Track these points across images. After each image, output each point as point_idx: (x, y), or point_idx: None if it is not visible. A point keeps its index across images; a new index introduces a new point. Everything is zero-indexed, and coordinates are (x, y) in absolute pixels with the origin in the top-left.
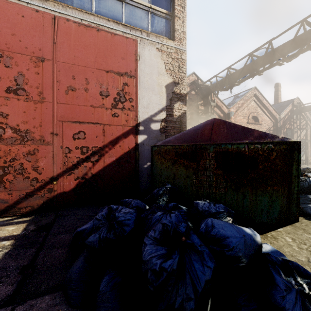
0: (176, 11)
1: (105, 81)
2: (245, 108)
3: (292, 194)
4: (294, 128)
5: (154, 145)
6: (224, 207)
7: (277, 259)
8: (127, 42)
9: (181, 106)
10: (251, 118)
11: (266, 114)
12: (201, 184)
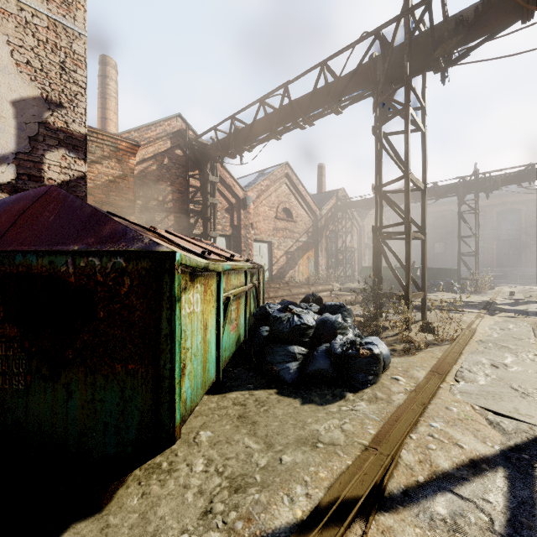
0: None
1: None
2: (272, 193)
3: (161, 380)
4: (339, 230)
5: None
6: None
7: None
8: None
9: (70, 160)
10: (282, 211)
11: (302, 207)
12: None
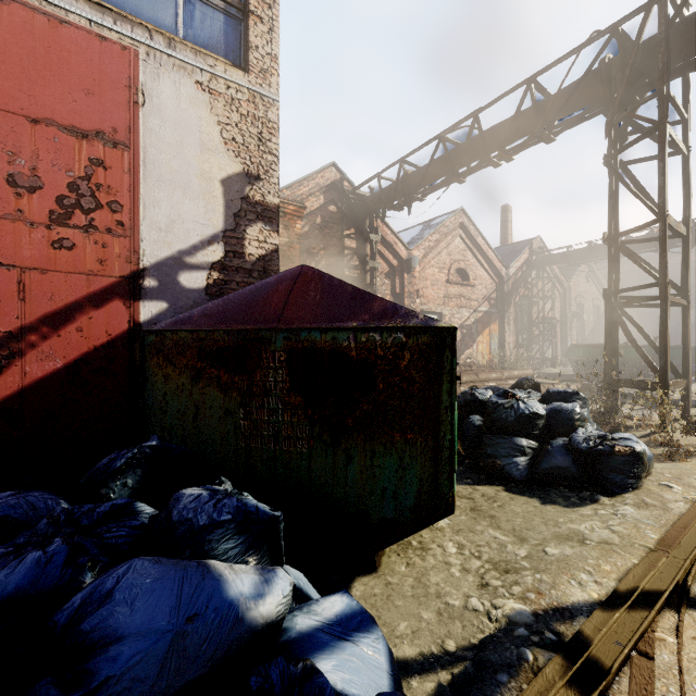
0: (253, 2)
1: (26, 146)
2: (442, 250)
3: (441, 450)
4: (533, 295)
5: (149, 328)
6: (235, 508)
7: (285, 673)
8: (103, 49)
9: (266, 233)
10: (455, 272)
11: (482, 267)
12: (258, 432)
